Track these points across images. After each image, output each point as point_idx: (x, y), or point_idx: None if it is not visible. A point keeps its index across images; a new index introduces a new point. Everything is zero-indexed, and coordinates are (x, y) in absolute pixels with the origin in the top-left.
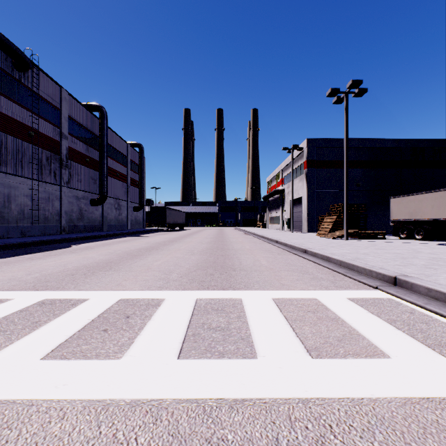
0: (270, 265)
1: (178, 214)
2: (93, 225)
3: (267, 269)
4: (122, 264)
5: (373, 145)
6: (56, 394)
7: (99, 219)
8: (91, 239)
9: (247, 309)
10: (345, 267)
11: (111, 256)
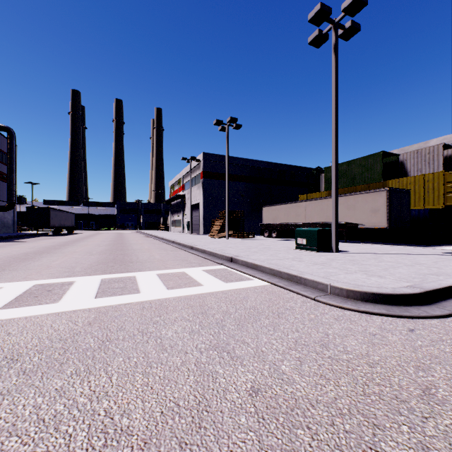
0: (162, 258)
1: (66, 215)
2: None
3: (159, 260)
4: (16, 266)
5: (253, 164)
6: (26, 315)
7: None
8: None
9: (138, 279)
10: (213, 255)
11: None
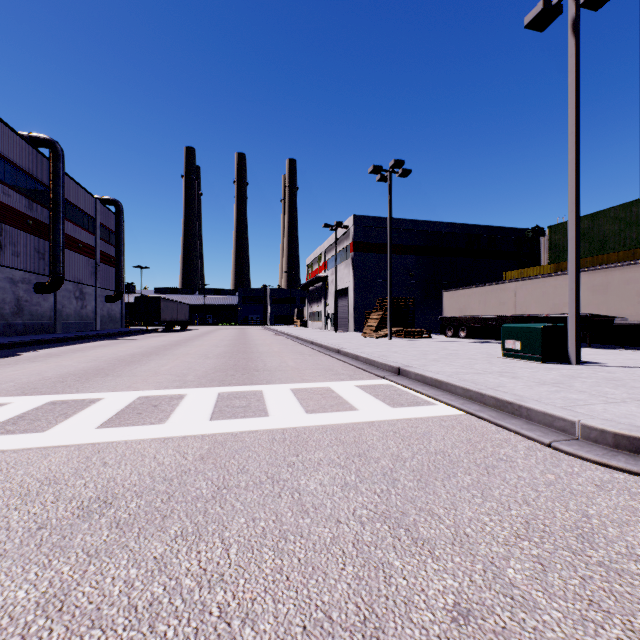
0: (297, 365)
1: (179, 307)
2: (38, 323)
3: (293, 369)
4: (120, 370)
5: (427, 228)
6: (126, 438)
7: (49, 315)
8: (44, 344)
9: (266, 396)
10: (369, 364)
11: (97, 363)
